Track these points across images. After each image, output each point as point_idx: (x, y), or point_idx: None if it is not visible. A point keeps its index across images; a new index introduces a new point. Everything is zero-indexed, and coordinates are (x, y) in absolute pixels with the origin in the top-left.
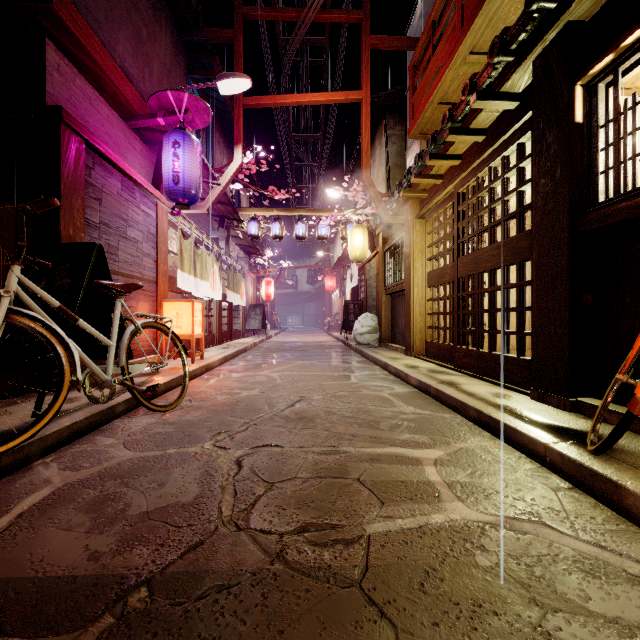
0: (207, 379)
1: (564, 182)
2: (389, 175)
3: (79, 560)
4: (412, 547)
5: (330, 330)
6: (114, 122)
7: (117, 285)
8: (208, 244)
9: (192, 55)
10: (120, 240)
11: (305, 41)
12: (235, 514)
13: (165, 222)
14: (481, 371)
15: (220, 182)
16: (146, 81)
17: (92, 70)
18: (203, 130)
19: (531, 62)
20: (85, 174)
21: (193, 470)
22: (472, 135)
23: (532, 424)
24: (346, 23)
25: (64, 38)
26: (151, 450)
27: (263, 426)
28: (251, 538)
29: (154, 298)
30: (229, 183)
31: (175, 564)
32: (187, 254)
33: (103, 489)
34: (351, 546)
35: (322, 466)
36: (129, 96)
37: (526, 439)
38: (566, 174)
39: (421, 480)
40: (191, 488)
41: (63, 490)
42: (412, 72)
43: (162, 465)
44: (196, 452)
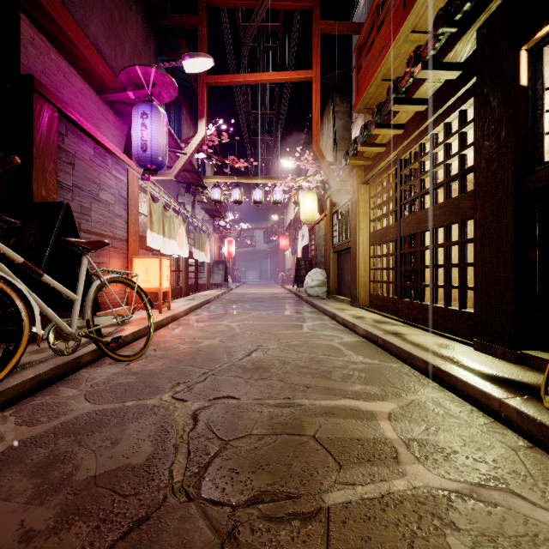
0: (172, 328)
1: (509, 143)
2: (336, 147)
3: (9, 542)
4: (376, 524)
5: (284, 283)
6: (88, 95)
7: (83, 242)
8: (176, 207)
9: (161, 39)
10: (93, 202)
11: (262, 27)
12: (186, 479)
13: (136, 187)
14: (423, 322)
15: (186, 152)
16: (118, 59)
17: (66, 46)
18: (172, 107)
19: (474, 32)
20: (58, 140)
21: (149, 425)
22: (415, 105)
23: (482, 377)
24: (298, 10)
25: (39, 15)
26: (110, 402)
27: (221, 376)
28: (201, 511)
29: (125, 255)
30: (194, 153)
31: (114, 548)
32: (156, 216)
33: (54, 448)
34: (309, 522)
35: (277, 421)
36: (102, 71)
37: (478, 393)
38: (511, 135)
39: (377, 437)
40: (144, 447)
41: (13, 449)
42: (357, 53)
43: (119, 419)
44: (154, 405)
